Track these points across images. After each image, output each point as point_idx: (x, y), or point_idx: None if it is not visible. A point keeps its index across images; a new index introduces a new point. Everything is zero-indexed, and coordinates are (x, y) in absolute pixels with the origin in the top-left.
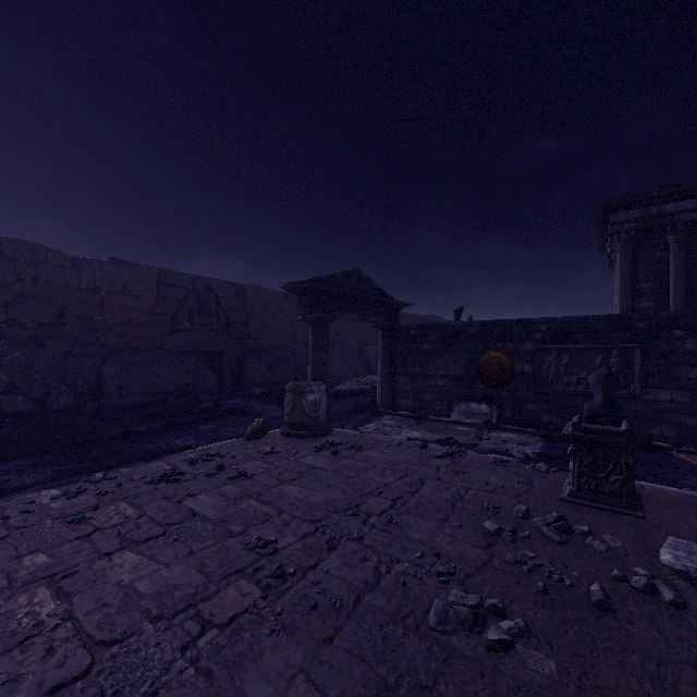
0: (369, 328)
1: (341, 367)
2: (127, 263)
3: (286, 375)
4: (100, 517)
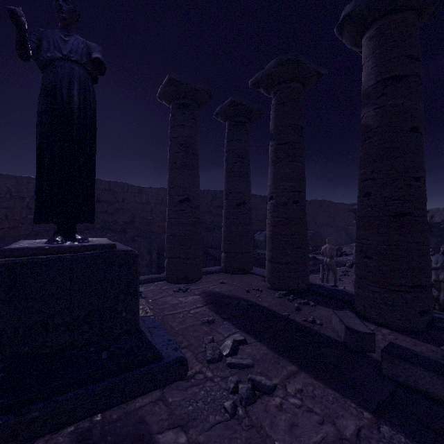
0: (350, 216)
1: (338, 238)
2: (258, 195)
3: (318, 242)
4: (345, 280)
